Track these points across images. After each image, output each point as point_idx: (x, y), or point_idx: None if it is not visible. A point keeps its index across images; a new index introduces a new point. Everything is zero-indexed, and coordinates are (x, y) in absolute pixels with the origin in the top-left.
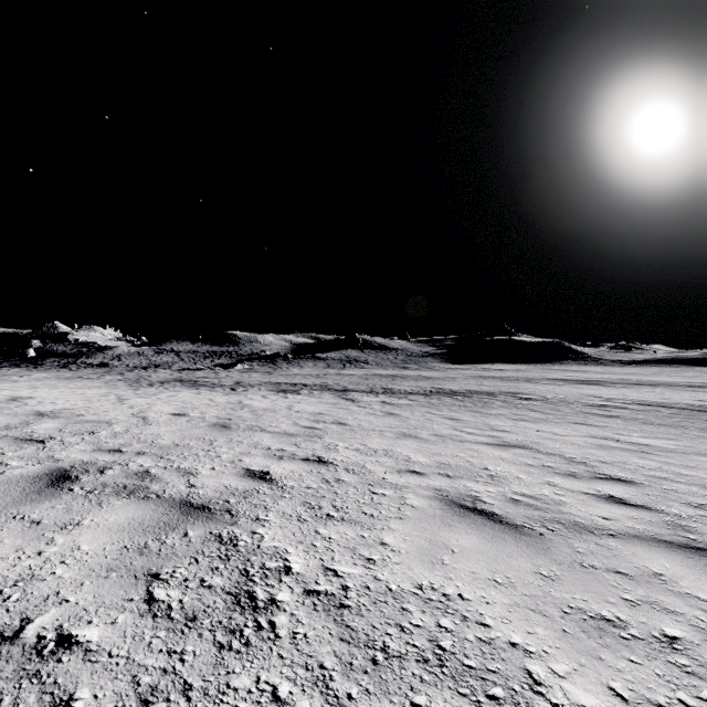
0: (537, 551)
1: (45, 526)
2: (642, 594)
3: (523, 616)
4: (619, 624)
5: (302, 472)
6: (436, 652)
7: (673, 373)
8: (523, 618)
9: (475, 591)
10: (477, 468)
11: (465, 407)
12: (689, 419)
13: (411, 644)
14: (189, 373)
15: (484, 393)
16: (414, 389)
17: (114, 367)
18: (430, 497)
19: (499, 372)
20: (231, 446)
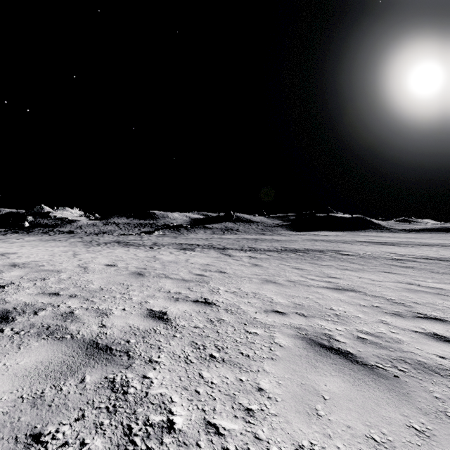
0: (399, 397)
1: None
2: None
3: None
4: None
5: (191, 312)
6: None
7: (441, 238)
8: None
9: None
10: (324, 308)
11: (305, 260)
12: None
13: None
14: (124, 237)
15: (317, 251)
16: (270, 248)
17: (77, 233)
18: (293, 336)
19: (325, 237)
20: (141, 290)
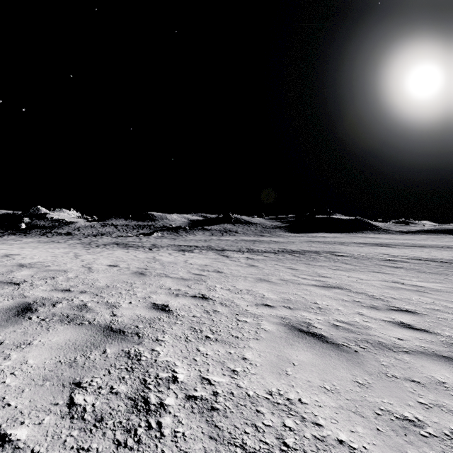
0: (354, 364)
1: (6, 345)
2: (432, 399)
3: (346, 417)
4: (418, 424)
5: (190, 305)
6: (282, 448)
7: (436, 239)
8: (346, 418)
9: (310, 396)
10: (310, 303)
11: (301, 261)
12: (449, 269)
13: (263, 441)
14: (123, 239)
15: (313, 252)
16: (267, 249)
17: (75, 235)
18: (277, 323)
19: (323, 238)
20: (144, 287)
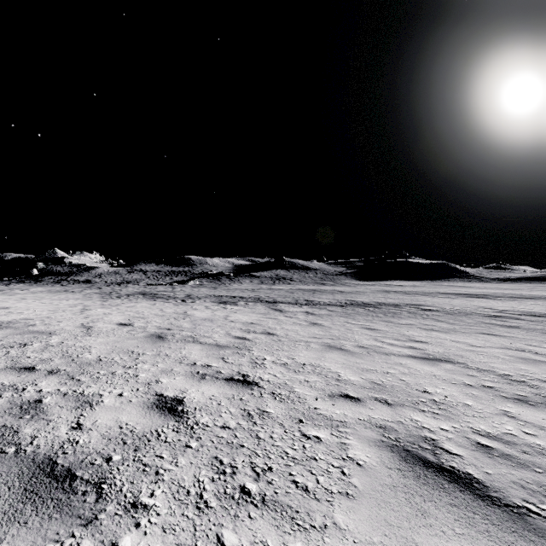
0: None
1: None
2: None
3: None
4: None
5: (221, 399)
6: None
7: (545, 289)
8: None
9: None
10: (415, 391)
11: (378, 317)
12: None
13: None
14: (152, 288)
15: (391, 305)
16: (332, 301)
17: (95, 283)
18: (377, 443)
19: (400, 288)
20: (155, 362)
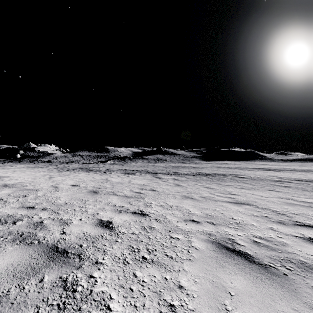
0: (289, 293)
1: None
2: None
3: None
4: None
5: (130, 221)
6: None
7: (308, 165)
8: None
9: None
10: (228, 218)
11: (213, 181)
12: None
13: None
14: (86, 165)
15: (221, 175)
16: (188, 172)
17: (53, 162)
18: (205, 240)
19: (227, 165)
20: (95, 204)
